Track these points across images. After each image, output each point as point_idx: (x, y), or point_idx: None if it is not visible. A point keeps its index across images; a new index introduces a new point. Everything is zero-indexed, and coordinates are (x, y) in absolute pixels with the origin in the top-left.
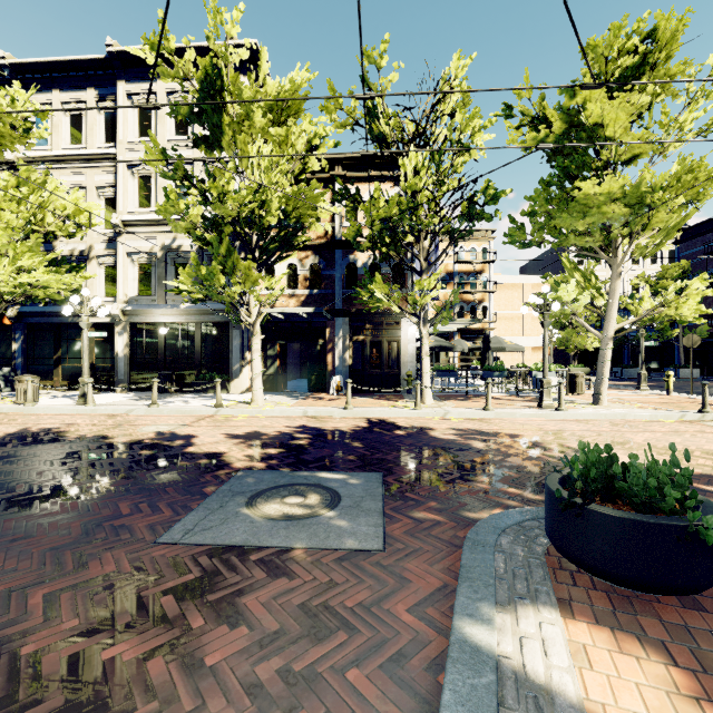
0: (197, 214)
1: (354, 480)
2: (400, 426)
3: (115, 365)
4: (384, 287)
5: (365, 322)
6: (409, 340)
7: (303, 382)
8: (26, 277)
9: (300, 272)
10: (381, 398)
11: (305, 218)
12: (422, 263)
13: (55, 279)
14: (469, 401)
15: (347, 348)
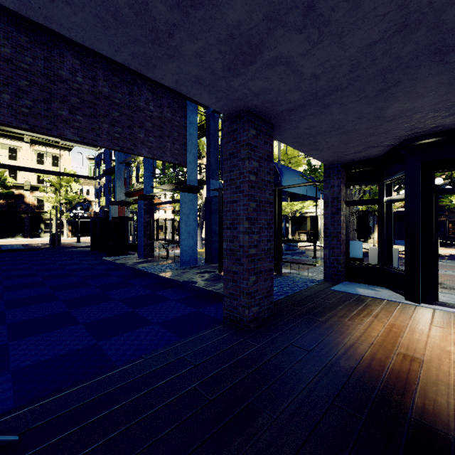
0: None
1: (447, 261)
2: None
3: (318, 231)
4: None
5: (445, 211)
6: None
7: (399, 241)
8: (305, 204)
9: None
10: None
11: None
12: None
13: (311, 204)
14: None
15: None
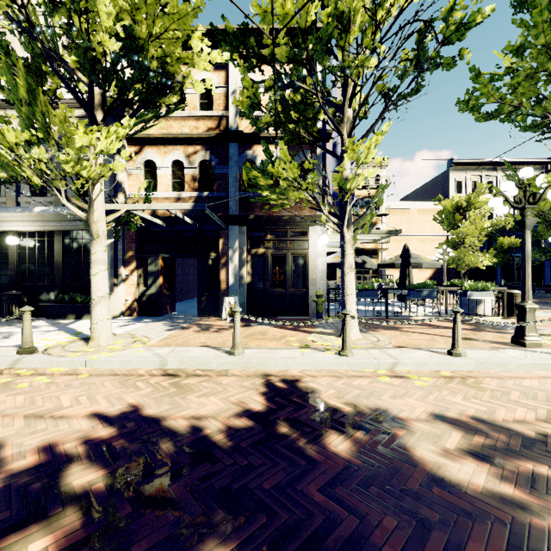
0: None
1: None
2: (329, 407)
3: None
4: (293, 167)
5: (266, 232)
6: (319, 253)
7: None
8: None
9: (187, 170)
10: (286, 325)
11: (175, 65)
12: (345, 139)
13: None
14: (403, 331)
15: (244, 262)
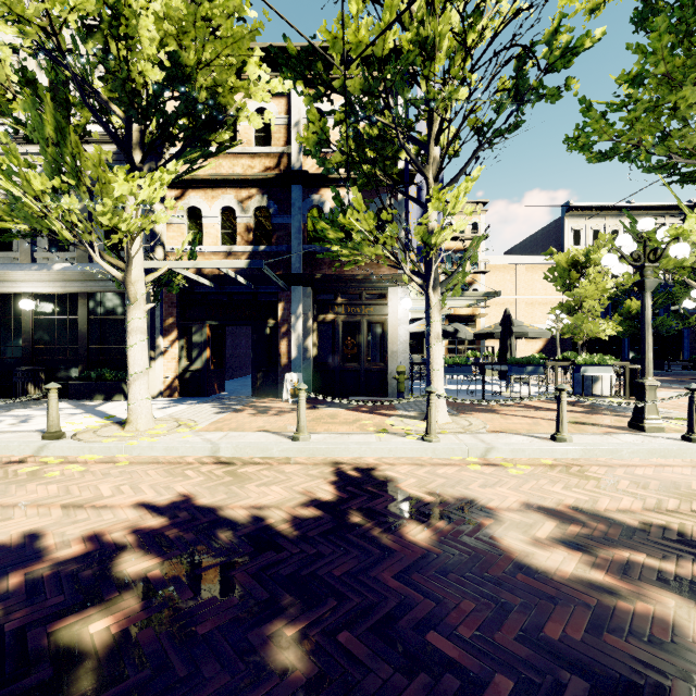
0: (1, 59)
1: None
2: (409, 496)
3: None
4: (368, 218)
5: (337, 294)
6: (400, 320)
7: None
8: None
9: (239, 219)
10: (360, 408)
11: (227, 96)
12: (431, 184)
13: None
14: (501, 414)
15: (309, 331)
